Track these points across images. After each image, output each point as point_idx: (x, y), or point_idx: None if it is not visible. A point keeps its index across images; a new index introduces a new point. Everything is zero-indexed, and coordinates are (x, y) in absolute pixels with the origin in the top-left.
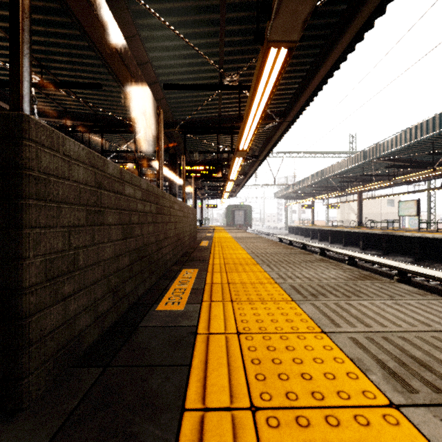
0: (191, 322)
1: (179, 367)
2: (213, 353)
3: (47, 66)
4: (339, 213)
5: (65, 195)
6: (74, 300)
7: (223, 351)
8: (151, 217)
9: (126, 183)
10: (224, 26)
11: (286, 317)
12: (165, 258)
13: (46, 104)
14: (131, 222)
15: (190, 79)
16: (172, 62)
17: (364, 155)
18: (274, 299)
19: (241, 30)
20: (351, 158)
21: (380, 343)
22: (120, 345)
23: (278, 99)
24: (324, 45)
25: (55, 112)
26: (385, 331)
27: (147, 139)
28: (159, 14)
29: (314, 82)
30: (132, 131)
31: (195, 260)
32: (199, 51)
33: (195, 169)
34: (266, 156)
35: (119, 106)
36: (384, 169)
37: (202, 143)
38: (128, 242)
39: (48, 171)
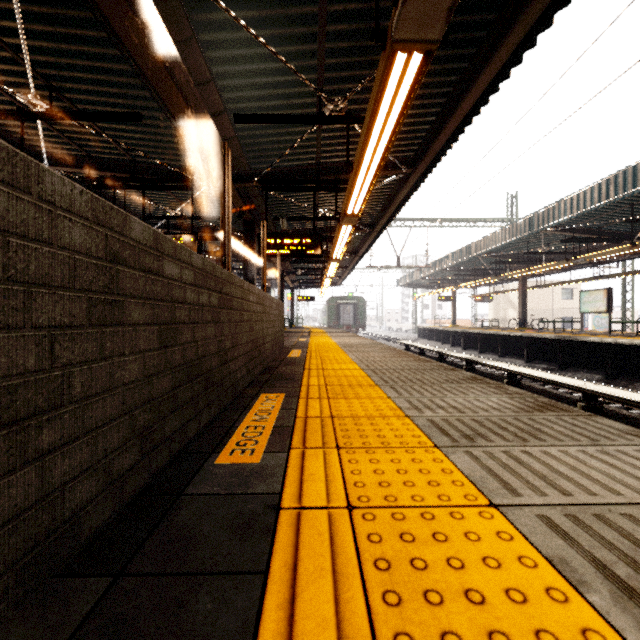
0: (271, 485)
1: (248, 575)
2: (306, 546)
3: (59, 88)
4: (492, 309)
5: (42, 272)
6: (62, 456)
7: (324, 542)
8: (210, 312)
9: (166, 257)
10: (324, 25)
11: (429, 476)
12: (234, 377)
13: (61, 146)
14: (175, 321)
15: (274, 107)
16: (246, 81)
17: (531, 222)
18: (406, 444)
19: (350, 32)
20: (511, 228)
21: (593, 527)
22: (148, 531)
23: (405, 138)
24: (476, 56)
25: (74, 159)
26: (597, 504)
27: (211, 200)
28: (227, 6)
29: (460, 112)
30: (188, 187)
31: (280, 379)
32: (287, 63)
33: (281, 243)
34: (386, 224)
35: (169, 149)
36: (559, 244)
37: (293, 205)
38: (170, 352)
39: (5, 226)
